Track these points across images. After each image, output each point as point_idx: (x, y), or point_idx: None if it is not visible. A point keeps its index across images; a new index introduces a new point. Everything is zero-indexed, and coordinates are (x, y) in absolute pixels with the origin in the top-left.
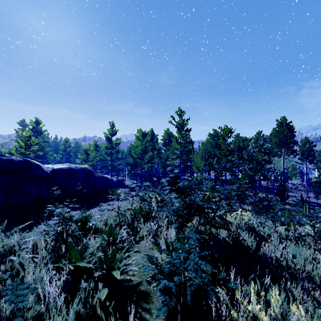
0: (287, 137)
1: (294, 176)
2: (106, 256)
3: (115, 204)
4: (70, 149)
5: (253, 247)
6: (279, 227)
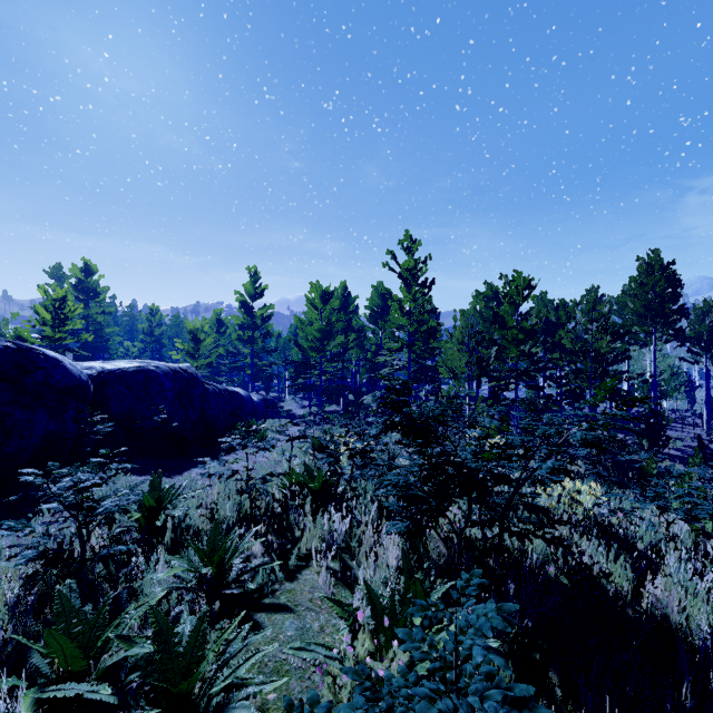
0: (663, 299)
1: (676, 392)
2: (167, 649)
3: (251, 457)
4: (162, 331)
5: (629, 592)
6: (674, 524)
